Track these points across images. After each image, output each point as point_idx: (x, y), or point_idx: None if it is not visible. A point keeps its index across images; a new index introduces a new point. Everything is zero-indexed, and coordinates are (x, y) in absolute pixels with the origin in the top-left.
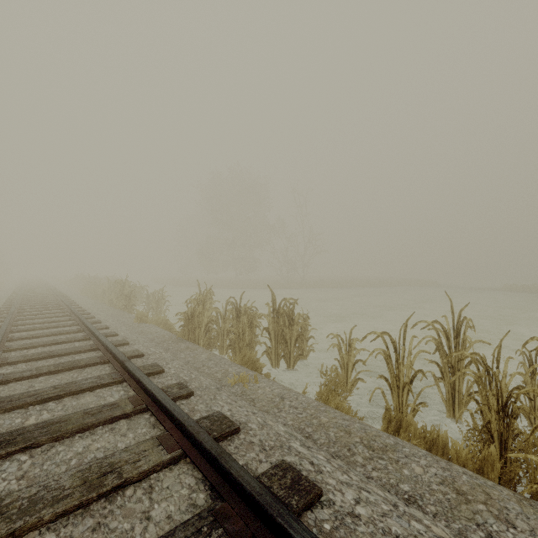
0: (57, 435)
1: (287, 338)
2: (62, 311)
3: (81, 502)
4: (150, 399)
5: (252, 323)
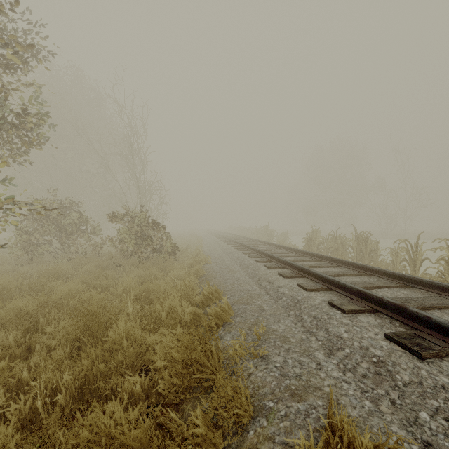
0: (282, 256)
1: (364, 252)
2: (243, 239)
3: (296, 261)
4: (303, 254)
5: (343, 244)
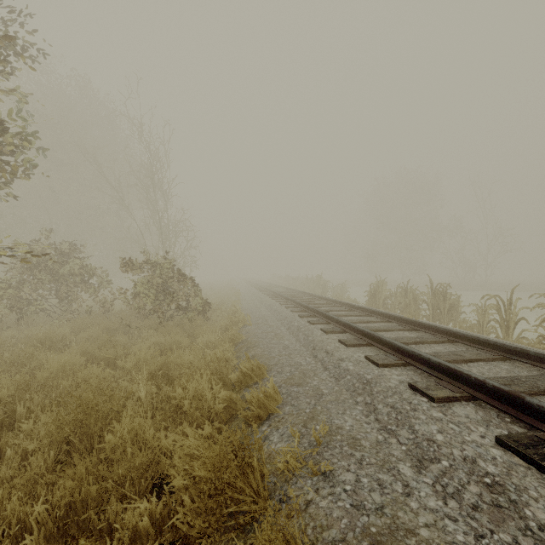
0: (341, 315)
1: (441, 309)
2: (291, 292)
3: (360, 322)
4: (368, 313)
5: (415, 298)
